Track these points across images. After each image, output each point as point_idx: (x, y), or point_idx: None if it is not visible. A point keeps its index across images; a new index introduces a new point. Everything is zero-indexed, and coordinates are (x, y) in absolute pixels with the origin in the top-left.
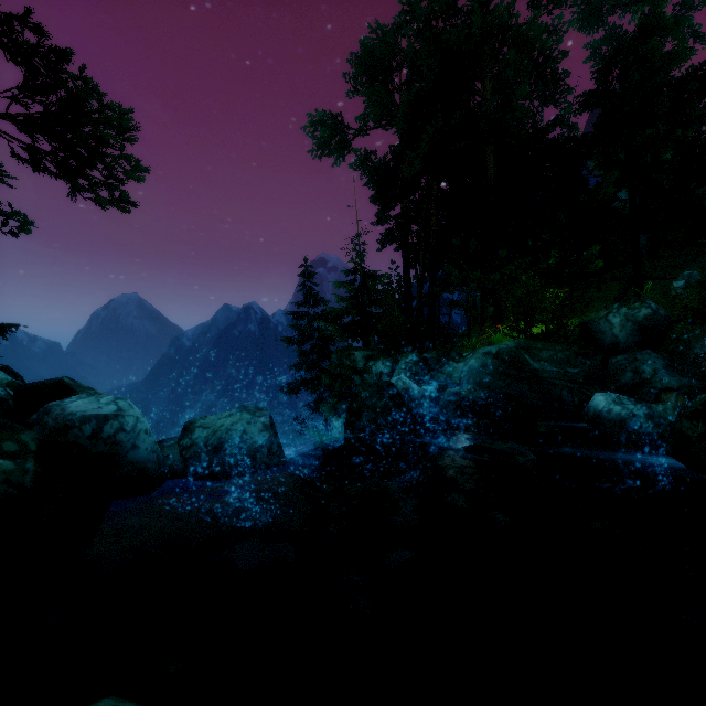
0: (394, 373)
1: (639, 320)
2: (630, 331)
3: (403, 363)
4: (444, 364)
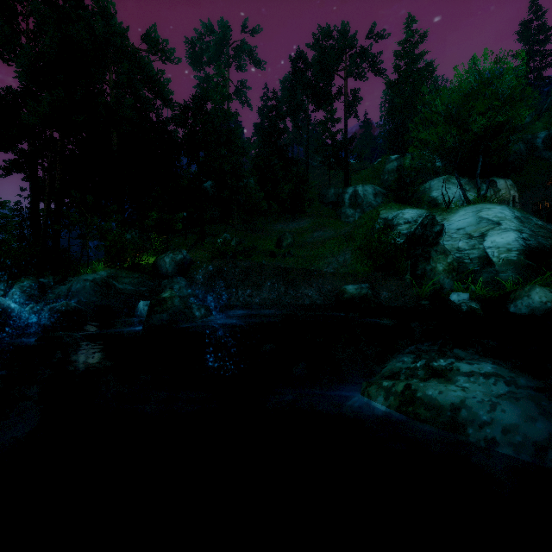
0: (8, 296)
1: (177, 261)
2: (173, 266)
3: (18, 287)
4: (56, 287)
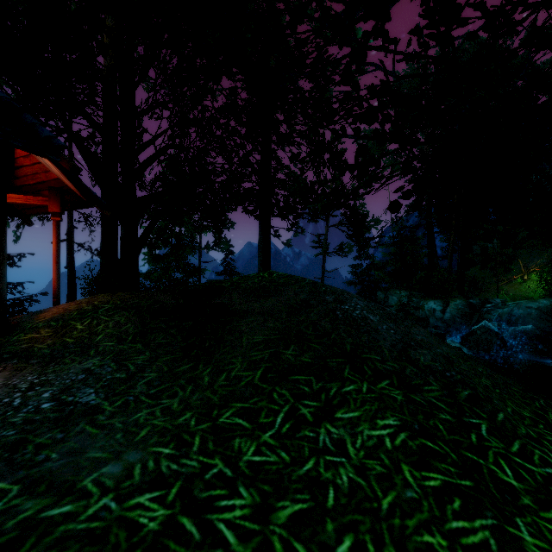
0: (446, 311)
1: None
2: None
3: (453, 305)
4: (491, 309)
